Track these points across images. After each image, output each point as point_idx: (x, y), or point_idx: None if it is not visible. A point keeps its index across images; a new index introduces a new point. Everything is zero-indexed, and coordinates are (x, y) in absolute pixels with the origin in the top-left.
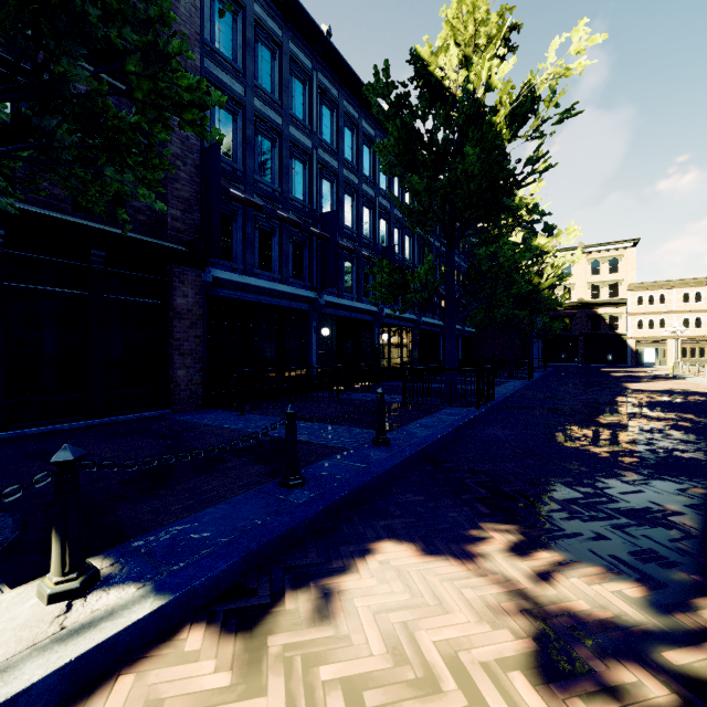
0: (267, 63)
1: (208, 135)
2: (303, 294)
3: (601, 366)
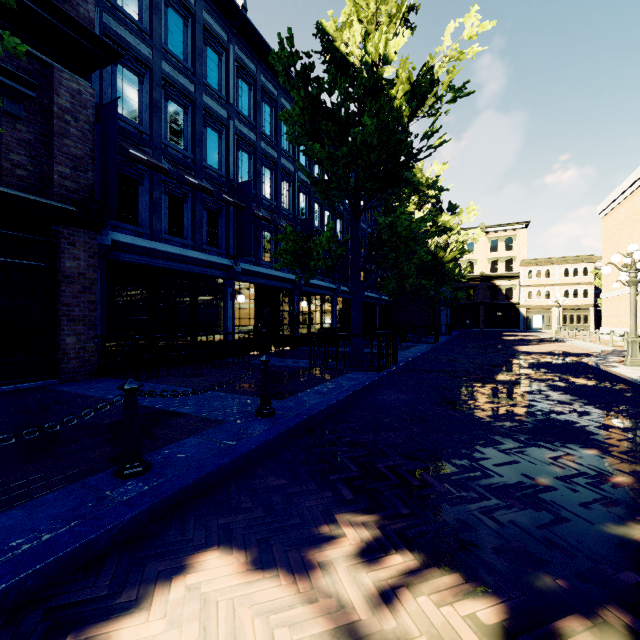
0: (179, 29)
1: None
2: (217, 261)
3: (499, 330)
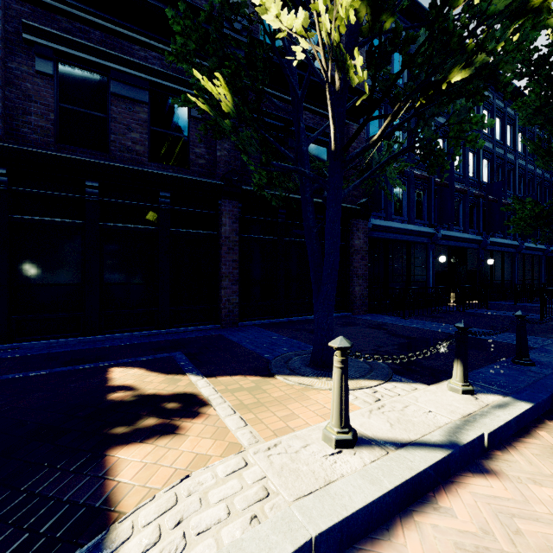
0: (399, 63)
1: (476, 145)
2: (425, 230)
3: None
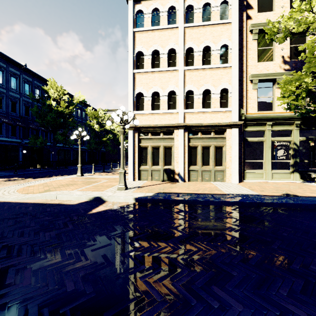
0: (0, 75)
1: None
2: (15, 141)
3: None
